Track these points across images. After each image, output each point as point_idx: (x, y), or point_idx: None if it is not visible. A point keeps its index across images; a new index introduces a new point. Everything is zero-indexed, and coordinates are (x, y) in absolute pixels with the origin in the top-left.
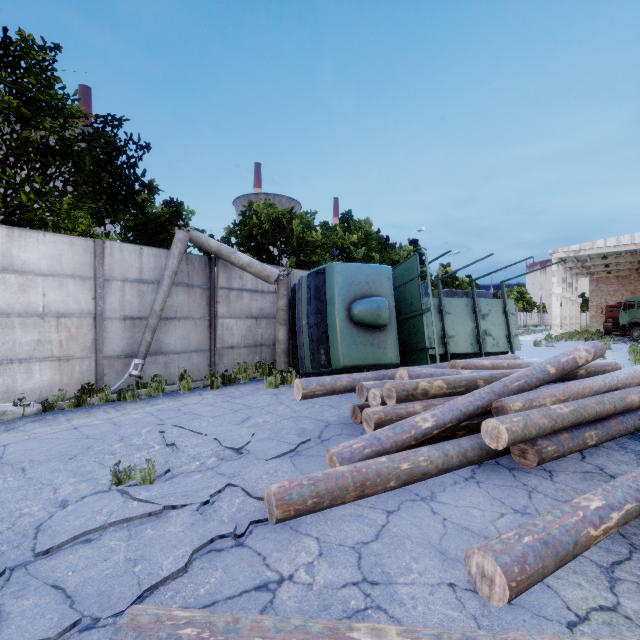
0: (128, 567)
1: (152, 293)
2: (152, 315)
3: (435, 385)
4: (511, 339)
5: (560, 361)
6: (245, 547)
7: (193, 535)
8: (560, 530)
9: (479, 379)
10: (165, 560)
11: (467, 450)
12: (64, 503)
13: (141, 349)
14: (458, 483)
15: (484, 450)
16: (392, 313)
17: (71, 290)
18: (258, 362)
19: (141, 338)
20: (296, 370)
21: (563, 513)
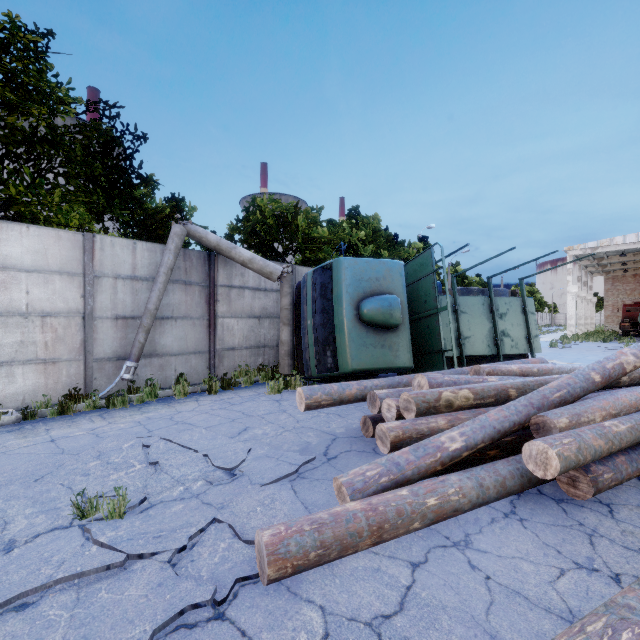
0: None
1: (146, 291)
2: (146, 314)
3: (460, 395)
4: (531, 340)
5: (605, 367)
6: (226, 621)
7: (158, 603)
8: None
9: (510, 388)
10: None
11: (506, 478)
12: (10, 545)
13: (134, 351)
14: (497, 521)
15: (525, 477)
16: (405, 312)
17: (58, 287)
18: (261, 364)
19: (134, 339)
20: (301, 373)
21: None
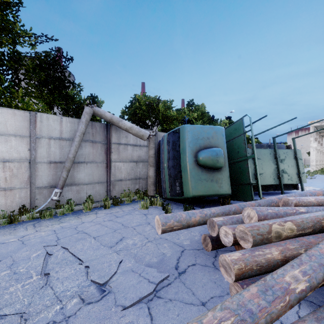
0: None
1: (69, 146)
2: (67, 160)
3: (286, 227)
4: (300, 175)
5: None
6: None
7: None
8: None
9: (323, 219)
10: None
11: None
12: None
13: (59, 182)
14: None
15: None
16: (225, 159)
17: (13, 144)
18: (137, 189)
19: (60, 175)
20: (160, 195)
21: None
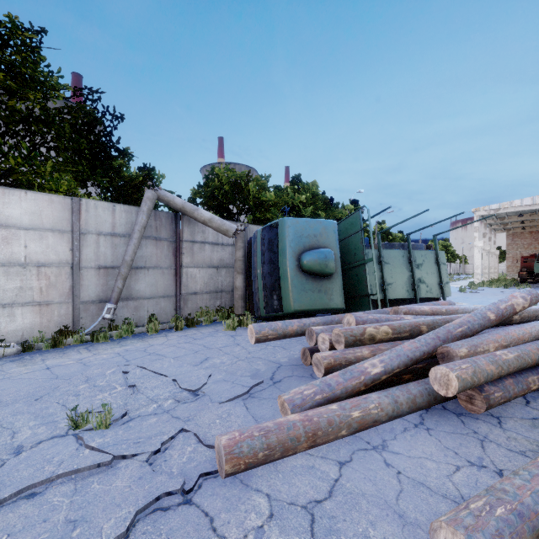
0: (66, 531)
1: (124, 245)
2: (123, 265)
3: (381, 330)
4: (443, 286)
5: (499, 308)
6: (192, 505)
7: (139, 492)
8: (533, 498)
9: (422, 324)
10: (106, 523)
11: (416, 396)
12: (19, 449)
13: (113, 295)
14: (408, 430)
15: (432, 396)
16: (338, 263)
17: (50, 242)
18: (218, 306)
19: (113, 285)
20: (252, 313)
21: (532, 476)
